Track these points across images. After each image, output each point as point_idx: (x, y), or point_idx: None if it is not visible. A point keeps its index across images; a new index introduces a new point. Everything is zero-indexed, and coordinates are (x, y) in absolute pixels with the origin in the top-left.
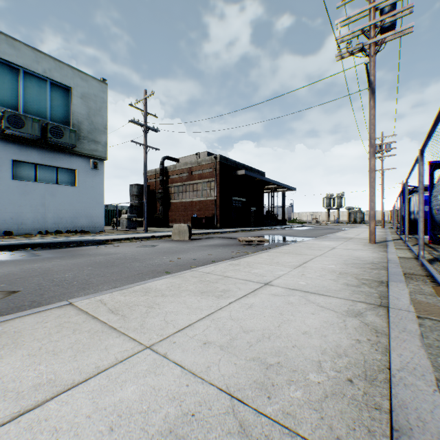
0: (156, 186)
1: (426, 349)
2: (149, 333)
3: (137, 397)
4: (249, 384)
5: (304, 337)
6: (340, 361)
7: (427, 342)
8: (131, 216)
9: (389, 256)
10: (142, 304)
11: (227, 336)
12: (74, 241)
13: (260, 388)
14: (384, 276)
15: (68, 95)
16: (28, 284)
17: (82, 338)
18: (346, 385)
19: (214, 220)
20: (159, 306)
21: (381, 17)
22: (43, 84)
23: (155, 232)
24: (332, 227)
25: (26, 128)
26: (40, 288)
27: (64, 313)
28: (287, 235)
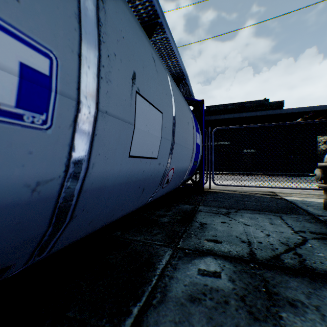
0: None
1: None
2: None
3: None
4: None
5: None
6: None
7: None
8: None
9: None
10: None
11: None
12: None
13: None
14: None
15: None
16: None
17: None
18: None
19: None
20: None
21: None
22: None
23: None
24: None
25: None
26: None
27: None
28: None
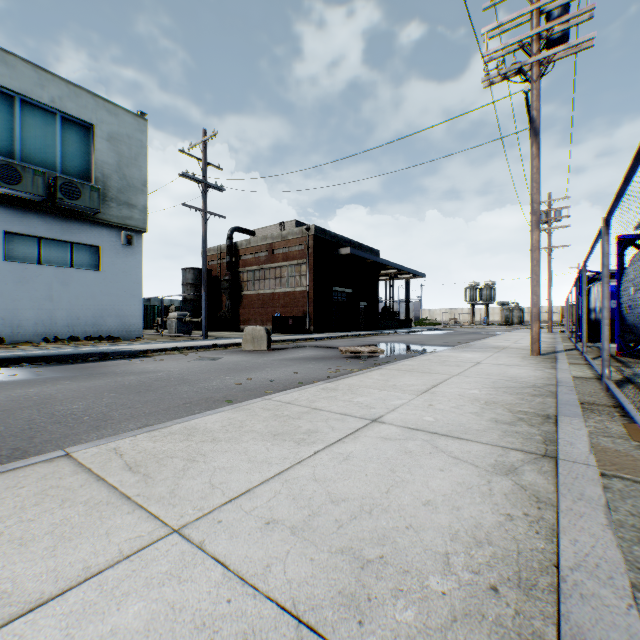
0: (221, 271)
1: (615, 530)
2: (182, 504)
3: (141, 623)
4: (330, 598)
5: (426, 510)
6: (480, 554)
7: (616, 517)
8: (183, 314)
9: (559, 376)
10: (179, 454)
11: (304, 510)
12: (95, 353)
13: (348, 605)
14: (552, 406)
15: (88, 136)
16: (13, 421)
17: (72, 515)
18: (488, 597)
19: (305, 320)
20: (204, 459)
21: (547, 24)
22: (51, 119)
23: (219, 339)
24: (478, 331)
25: (24, 184)
26: (30, 427)
27: (53, 470)
28: (411, 343)
